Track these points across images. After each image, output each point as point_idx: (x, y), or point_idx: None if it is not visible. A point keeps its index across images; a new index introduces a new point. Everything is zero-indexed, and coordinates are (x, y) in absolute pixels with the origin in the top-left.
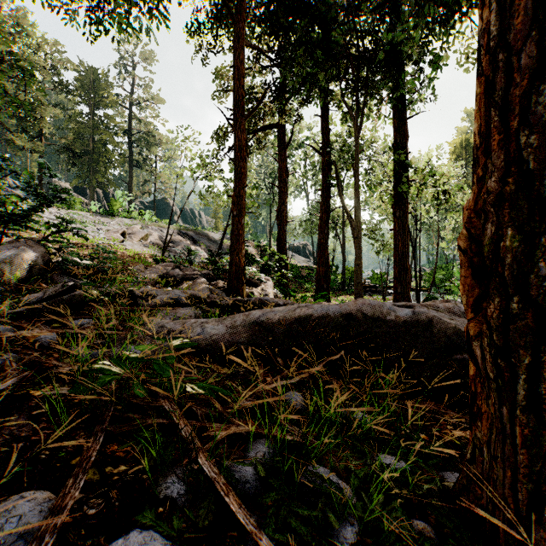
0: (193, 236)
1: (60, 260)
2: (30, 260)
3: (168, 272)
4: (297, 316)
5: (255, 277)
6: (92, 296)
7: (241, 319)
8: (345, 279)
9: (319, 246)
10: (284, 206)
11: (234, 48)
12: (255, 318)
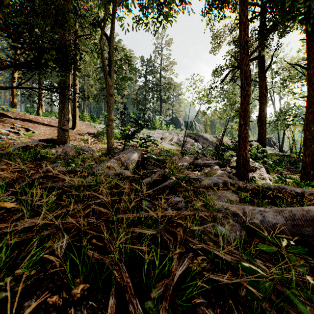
0: (194, 137)
1: (145, 156)
2: (137, 158)
3: (194, 161)
4: None
5: (252, 165)
6: (174, 181)
7: (299, 213)
8: None
9: (304, 140)
10: (263, 112)
11: (240, 11)
12: None
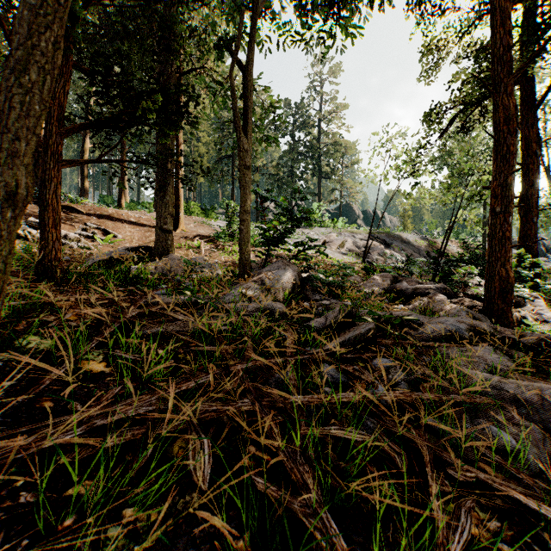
0: (385, 239)
1: (303, 276)
2: (292, 279)
3: (394, 285)
4: None
5: (516, 294)
6: None
7: None
8: None
9: None
10: (532, 189)
11: None
12: None
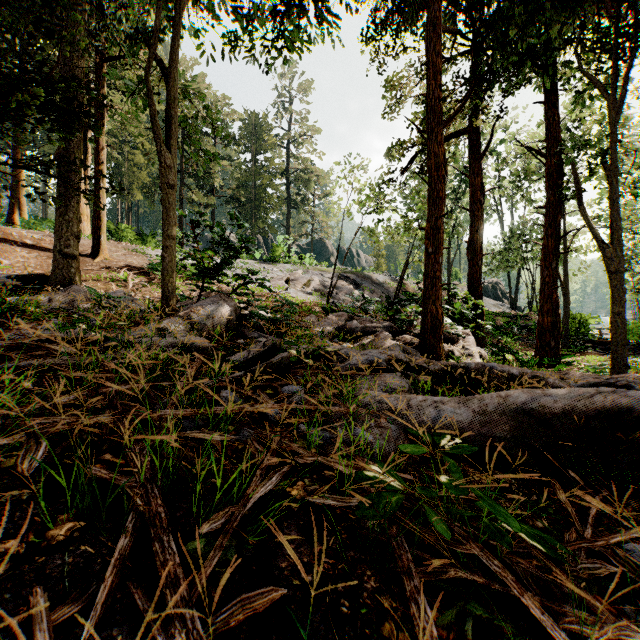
0: (355, 279)
1: (246, 313)
2: (226, 315)
3: (345, 324)
4: (598, 406)
5: (451, 331)
6: (293, 357)
7: (494, 402)
8: (569, 331)
9: (542, 286)
10: (478, 234)
11: (427, 40)
12: (519, 403)
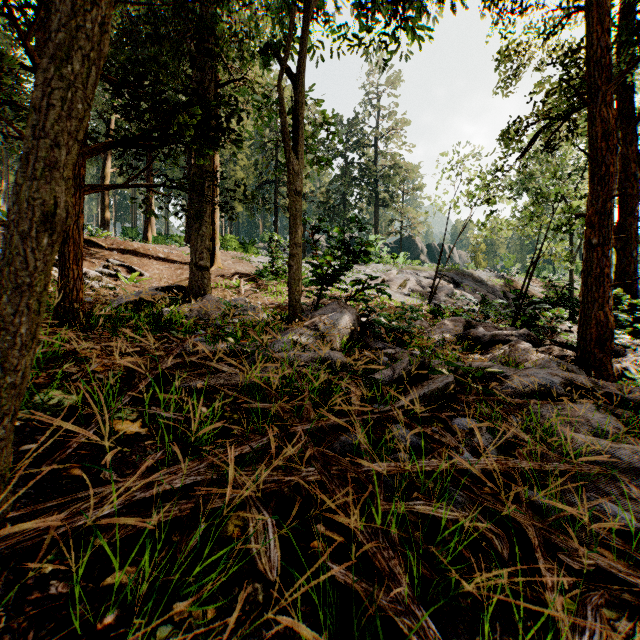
0: (453, 278)
1: (362, 320)
2: (350, 324)
3: (469, 332)
4: None
5: (614, 341)
6: None
7: None
8: None
9: None
10: (630, 217)
11: None
12: None
